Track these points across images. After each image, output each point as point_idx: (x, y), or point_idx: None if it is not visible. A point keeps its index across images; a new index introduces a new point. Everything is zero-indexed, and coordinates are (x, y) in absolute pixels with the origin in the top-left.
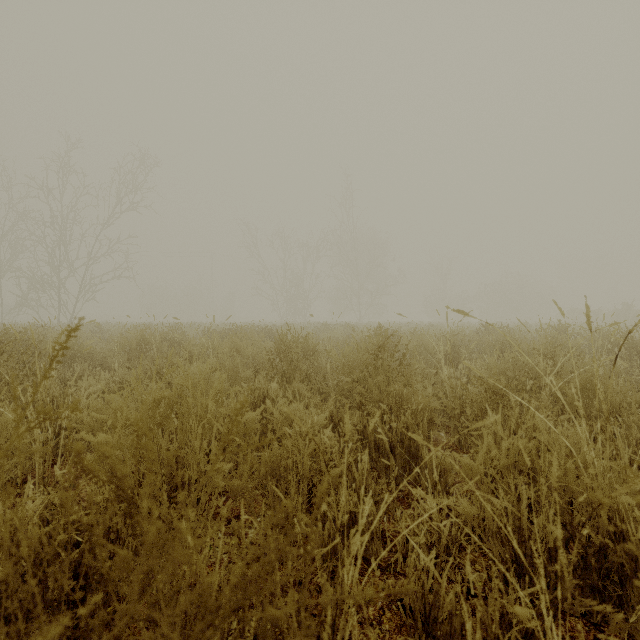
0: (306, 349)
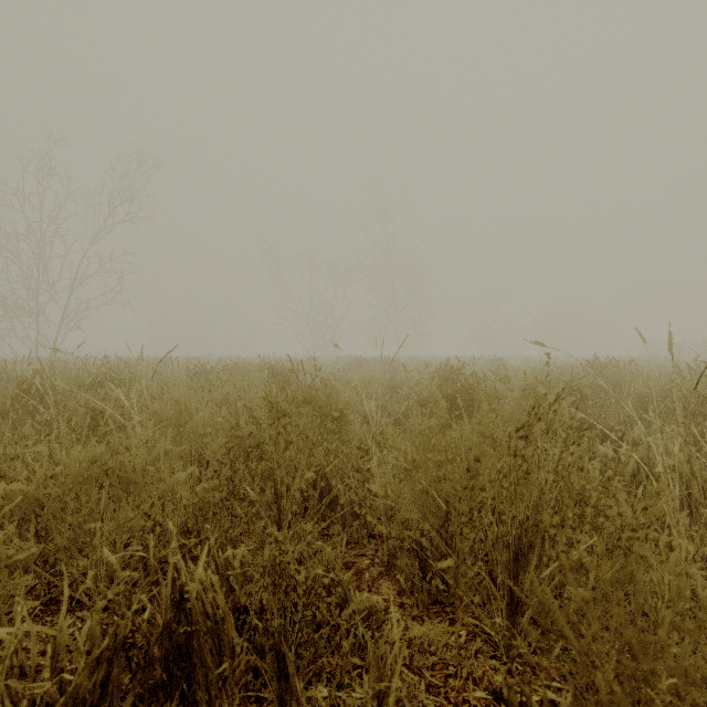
0: (324, 411)
